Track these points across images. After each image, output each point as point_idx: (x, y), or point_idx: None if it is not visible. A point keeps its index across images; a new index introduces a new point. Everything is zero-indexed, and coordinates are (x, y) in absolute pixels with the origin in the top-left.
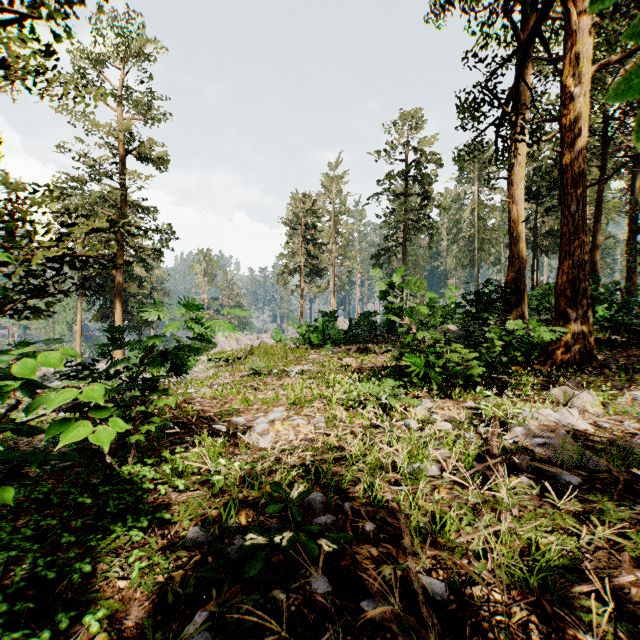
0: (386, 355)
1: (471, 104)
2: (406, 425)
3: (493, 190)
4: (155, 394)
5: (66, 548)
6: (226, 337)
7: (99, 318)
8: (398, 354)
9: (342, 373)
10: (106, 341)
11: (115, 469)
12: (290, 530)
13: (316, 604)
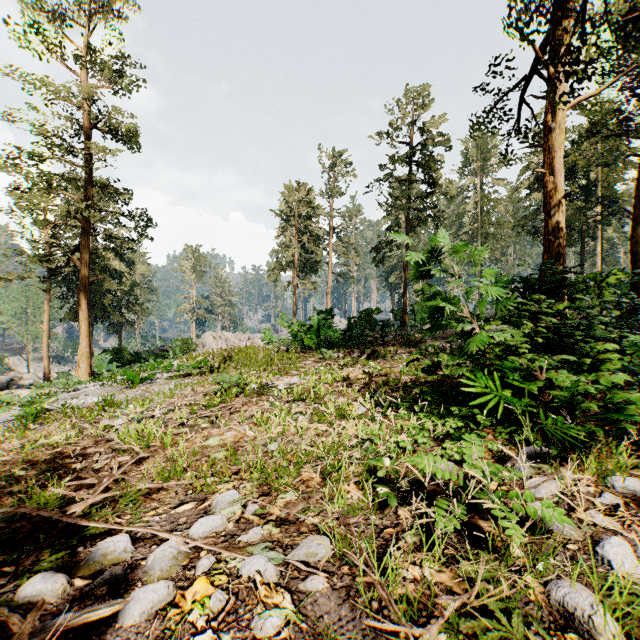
0: (401, 362)
1: (525, 14)
2: (576, 619)
3: (497, 182)
4: None
5: None
6: (214, 337)
7: (73, 317)
8: (430, 365)
9: (346, 391)
10: None
11: None
12: None
13: None
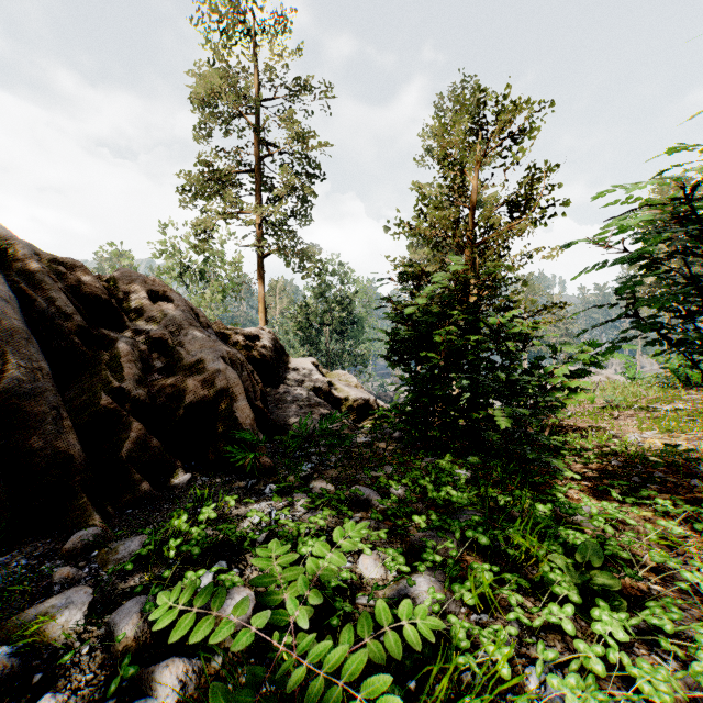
0: None
1: None
2: None
3: None
4: (563, 397)
5: (547, 450)
6: None
7: None
8: None
9: None
10: (532, 365)
11: (532, 440)
12: (675, 473)
13: (695, 486)
